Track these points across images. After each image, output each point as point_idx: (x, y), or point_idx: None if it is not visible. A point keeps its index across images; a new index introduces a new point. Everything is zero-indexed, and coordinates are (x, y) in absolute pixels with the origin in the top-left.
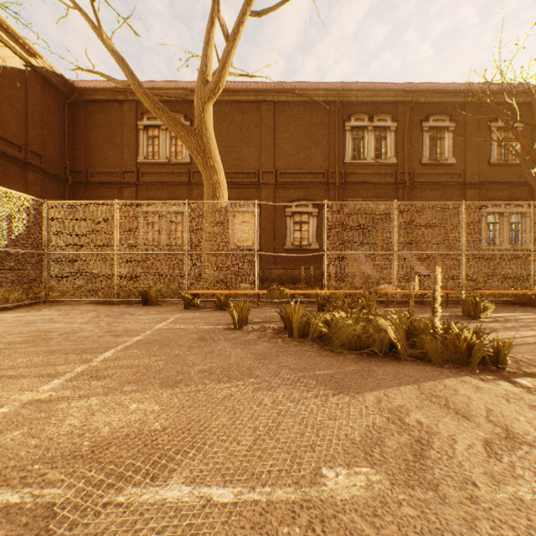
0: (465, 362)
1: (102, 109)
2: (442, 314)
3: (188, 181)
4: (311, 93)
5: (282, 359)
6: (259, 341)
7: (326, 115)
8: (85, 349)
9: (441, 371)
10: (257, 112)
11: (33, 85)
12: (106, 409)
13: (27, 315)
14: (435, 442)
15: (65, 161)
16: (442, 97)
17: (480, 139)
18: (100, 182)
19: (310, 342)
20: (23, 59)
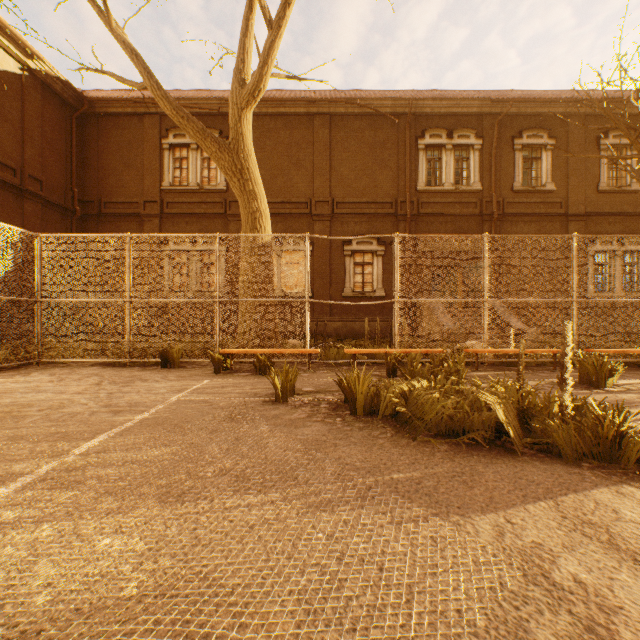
0: (612, 458)
1: (118, 124)
2: (552, 381)
3: (224, 212)
4: (375, 103)
5: (343, 452)
6: (309, 421)
7: (394, 130)
8: (64, 434)
9: (581, 474)
10: (309, 127)
11: (32, 94)
12: (59, 548)
13: (8, 381)
14: (622, 633)
15: (73, 188)
16: (539, 108)
17: (592, 156)
18: (115, 214)
19: (380, 424)
20: (18, 60)
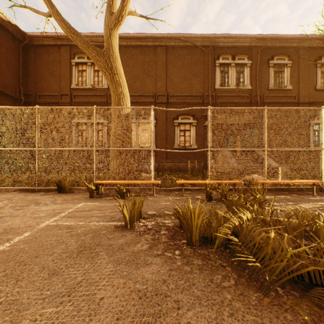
0: None
1: (46, 51)
2: (321, 203)
3: (106, 101)
4: (192, 39)
5: None
6: (150, 255)
7: (202, 55)
8: None
9: None
10: (154, 53)
11: None
12: None
13: None
14: None
15: (20, 86)
16: (283, 43)
17: None
18: (44, 102)
19: (218, 260)
20: None
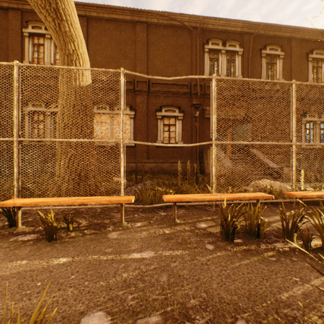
0: None
1: None
2: None
3: None
4: (177, 17)
5: None
6: None
7: (189, 38)
8: None
9: None
10: (133, 31)
11: None
12: None
13: None
14: None
15: None
16: (276, 31)
17: None
18: None
19: None
20: None
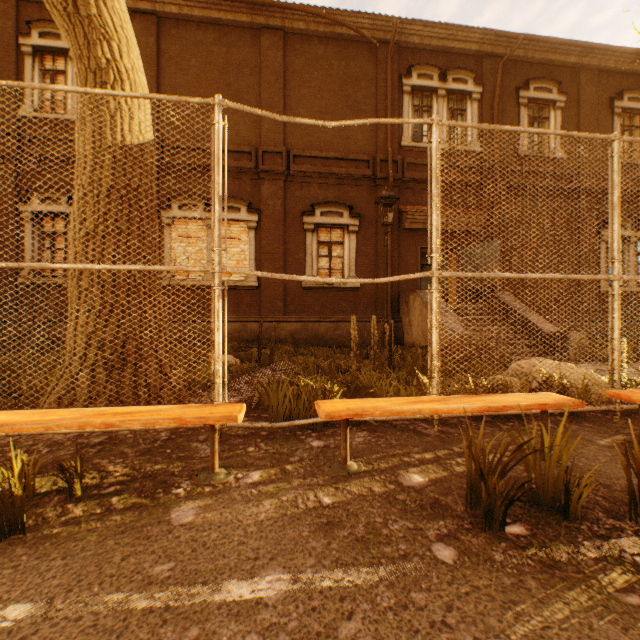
0: None
1: None
2: None
3: None
4: (347, 20)
5: None
6: None
7: (371, 63)
8: None
9: None
10: (254, 46)
11: None
12: None
13: None
14: None
15: None
16: (549, 53)
17: None
18: None
19: None
20: None
